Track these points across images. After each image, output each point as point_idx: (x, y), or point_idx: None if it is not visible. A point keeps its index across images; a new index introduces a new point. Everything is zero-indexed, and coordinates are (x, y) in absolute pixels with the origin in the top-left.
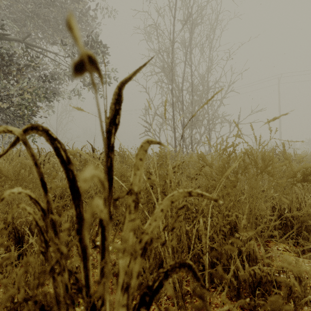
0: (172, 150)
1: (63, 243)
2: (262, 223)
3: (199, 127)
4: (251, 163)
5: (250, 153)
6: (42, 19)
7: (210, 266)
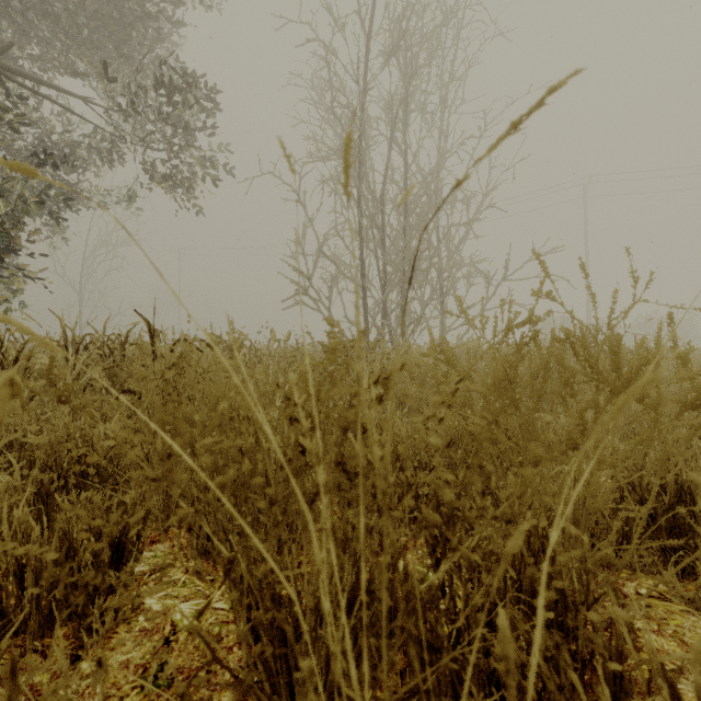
0: (361, 337)
1: (34, 615)
2: (611, 534)
3: (421, 285)
4: (584, 368)
5: (582, 342)
6: (35, 10)
7: (482, 683)
